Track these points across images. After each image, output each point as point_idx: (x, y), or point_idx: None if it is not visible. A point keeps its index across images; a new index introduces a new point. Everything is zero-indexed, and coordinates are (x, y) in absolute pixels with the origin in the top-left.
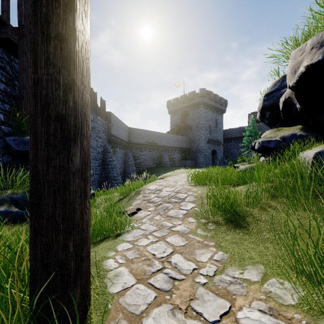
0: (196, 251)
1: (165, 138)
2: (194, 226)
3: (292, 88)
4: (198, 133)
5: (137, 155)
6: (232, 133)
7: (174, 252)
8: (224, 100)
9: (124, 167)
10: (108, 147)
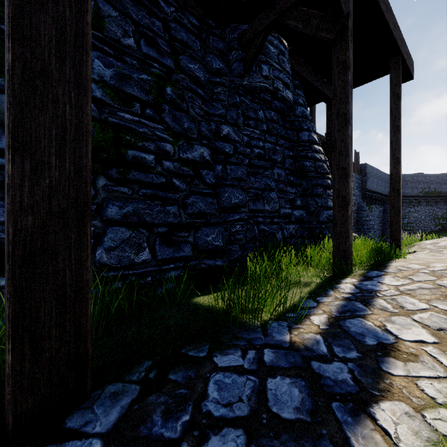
0: None
1: None
2: None
3: None
4: None
5: (404, 212)
6: None
7: None
8: None
9: (382, 229)
10: (362, 204)
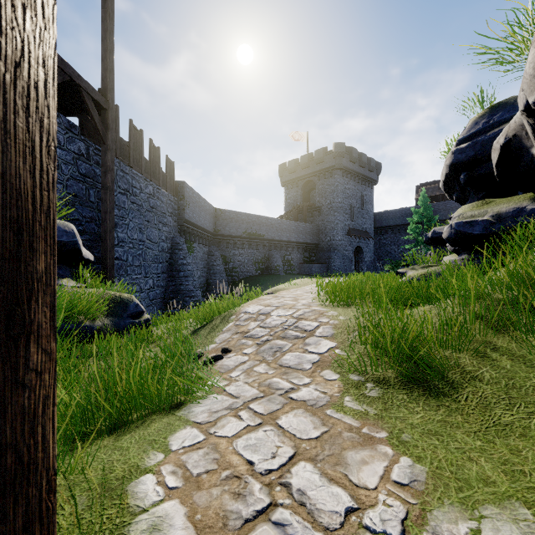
0: (348, 456)
1: (276, 227)
2: (336, 389)
3: (532, 108)
4: (332, 219)
5: (230, 255)
6: (388, 219)
7: (298, 456)
8: (375, 164)
9: (207, 276)
10: (178, 240)
